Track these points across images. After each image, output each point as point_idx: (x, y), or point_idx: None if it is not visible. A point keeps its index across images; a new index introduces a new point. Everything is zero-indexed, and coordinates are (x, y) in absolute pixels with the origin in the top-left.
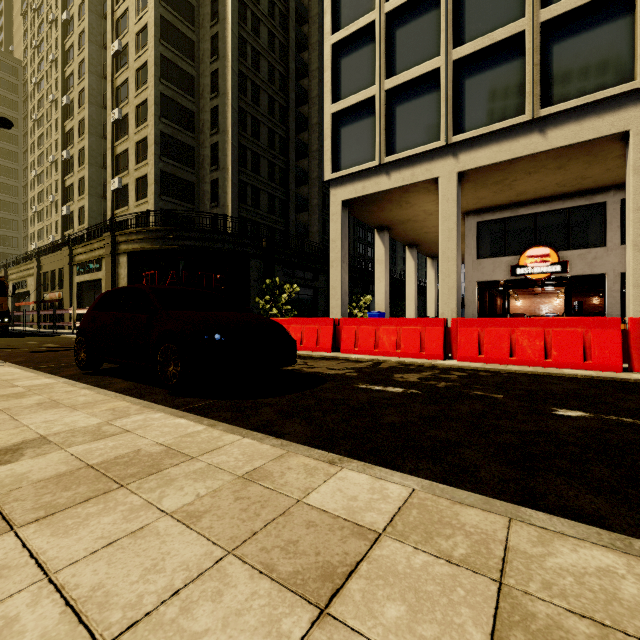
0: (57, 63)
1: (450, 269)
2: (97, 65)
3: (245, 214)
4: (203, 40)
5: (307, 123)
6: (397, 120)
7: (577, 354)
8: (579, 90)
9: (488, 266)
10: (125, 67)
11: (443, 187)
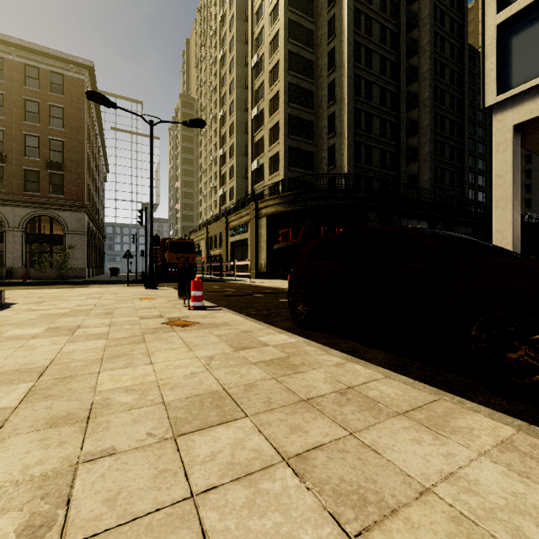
0: (215, 91)
1: None
2: (241, 80)
3: (359, 172)
4: (321, 27)
5: (416, 73)
6: None
7: None
8: None
9: None
10: (261, 73)
11: None
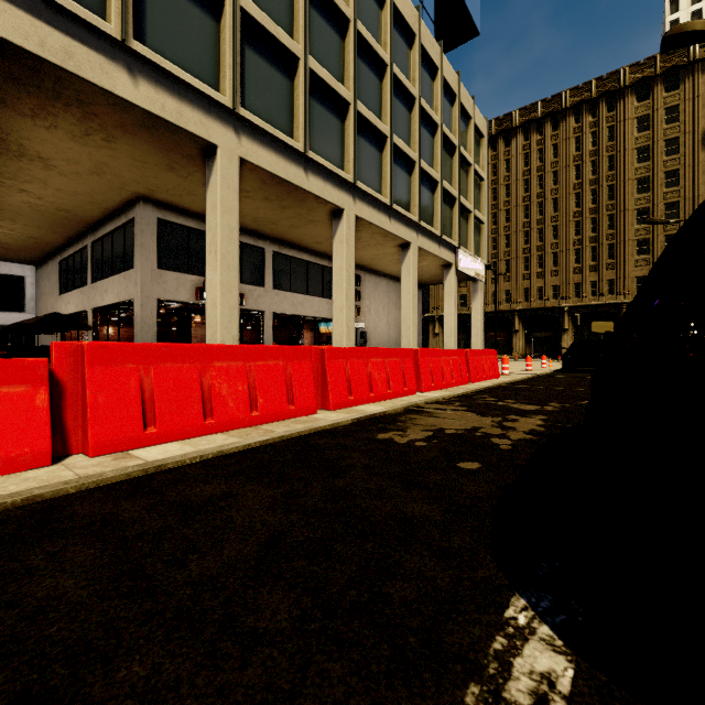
0: None
1: (232, 282)
2: None
3: None
4: None
5: None
6: None
7: (459, 375)
8: (323, 154)
9: (172, 281)
10: None
11: (224, 164)
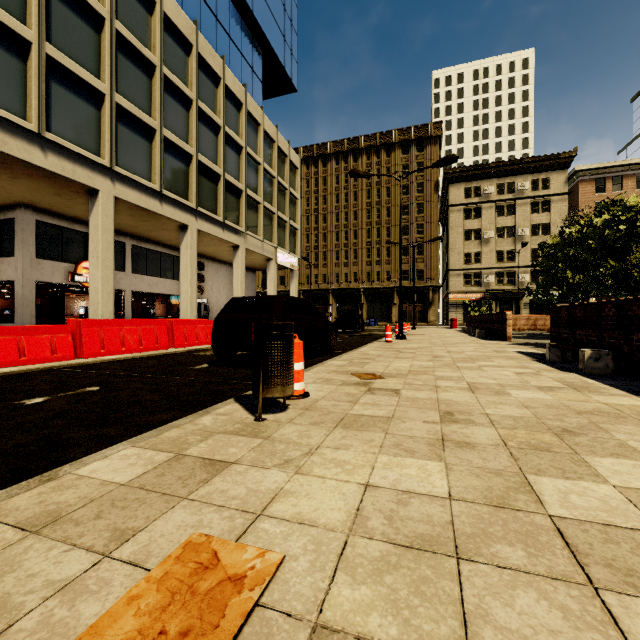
0: None
1: (109, 276)
2: None
3: None
4: None
5: None
6: (53, 96)
7: None
8: (173, 189)
9: (48, 268)
10: None
11: (104, 202)
